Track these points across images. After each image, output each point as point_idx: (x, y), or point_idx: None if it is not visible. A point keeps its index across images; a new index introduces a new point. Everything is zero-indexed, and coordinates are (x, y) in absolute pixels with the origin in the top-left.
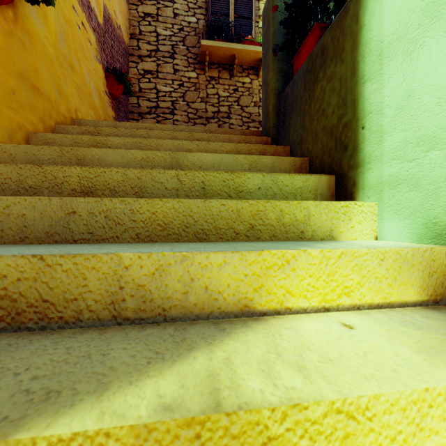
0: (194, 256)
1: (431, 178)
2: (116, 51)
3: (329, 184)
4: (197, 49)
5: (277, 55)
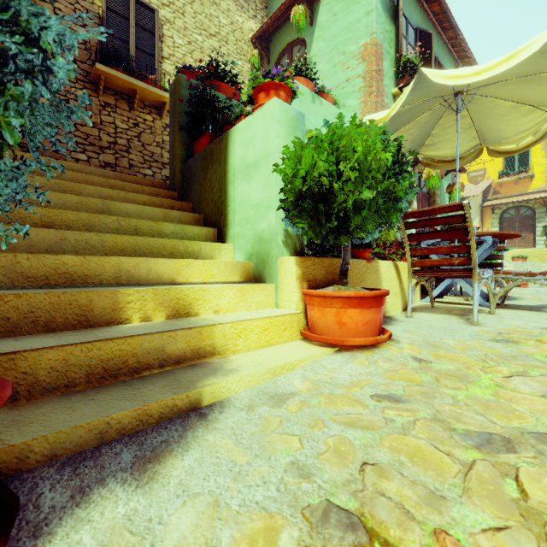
0: (151, 260)
1: (248, 235)
2: None
3: (214, 233)
4: (88, 67)
5: (183, 131)
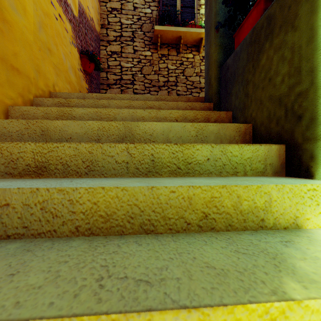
0: (128, 320)
1: None
2: (89, 37)
3: (279, 153)
4: (151, 34)
5: (219, 31)
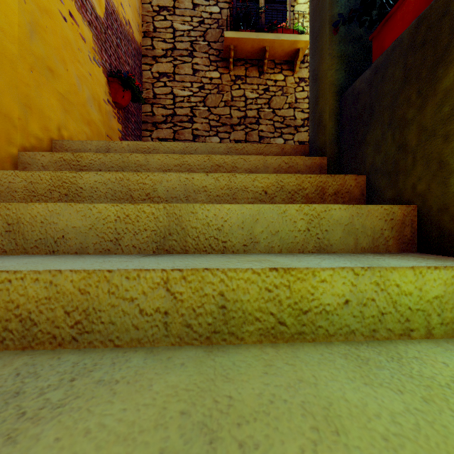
0: None
1: None
2: (123, 51)
3: None
4: (220, 44)
5: (338, 32)
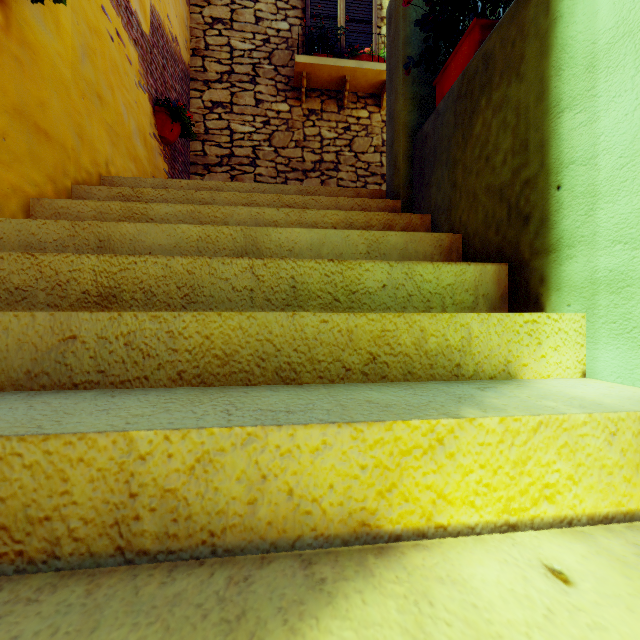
0: (267, 435)
1: None
2: (170, 74)
3: (498, 278)
4: (290, 70)
5: (411, 73)
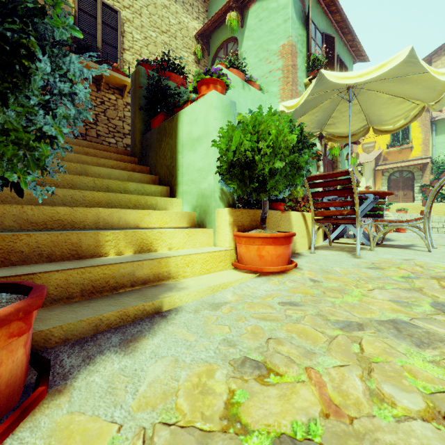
0: (121, 210)
1: (193, 192)
2: None
3: (167, 190)
4: None
5: (142, 110)
